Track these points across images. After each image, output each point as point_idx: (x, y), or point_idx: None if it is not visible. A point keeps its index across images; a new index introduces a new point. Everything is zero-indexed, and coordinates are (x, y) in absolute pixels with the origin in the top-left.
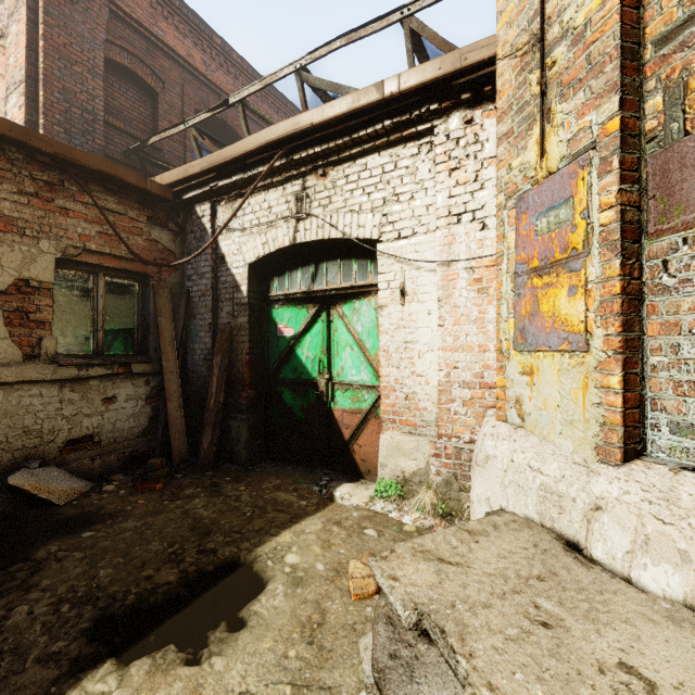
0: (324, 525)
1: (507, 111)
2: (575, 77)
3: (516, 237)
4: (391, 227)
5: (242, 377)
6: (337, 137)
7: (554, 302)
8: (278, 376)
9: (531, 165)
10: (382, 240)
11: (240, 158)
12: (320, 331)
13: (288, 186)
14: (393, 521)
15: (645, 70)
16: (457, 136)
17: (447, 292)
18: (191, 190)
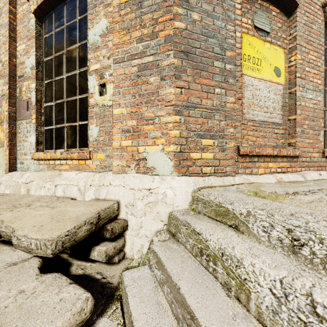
0: None
1: None
2: (2, 75)
3: None
4: None
5: None
6: None
7: None
8: None
9: None
10: None
11: None
12: None
13: None
14: None
15: (17, 82)
16: None
17: None
18: None
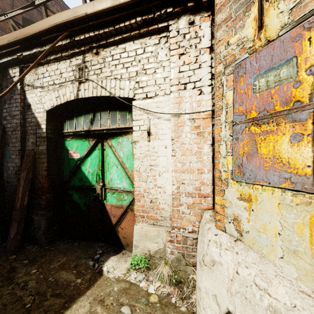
0: (90, 305)
1: (226, 3)
2: None
3: (234, 95)
4: (141, 90)
5: (42, 186)
6: (104, 26)
7: (274, 146)
8: (69, 184)
9: (249, 38)
10: (135, 98)
11: (37, 36)
12: (97, 155)
13: (73, 59)
14: (142, 292)
15: None
16: (184, 32)
17: (178, 134)
18: (3, 57)
